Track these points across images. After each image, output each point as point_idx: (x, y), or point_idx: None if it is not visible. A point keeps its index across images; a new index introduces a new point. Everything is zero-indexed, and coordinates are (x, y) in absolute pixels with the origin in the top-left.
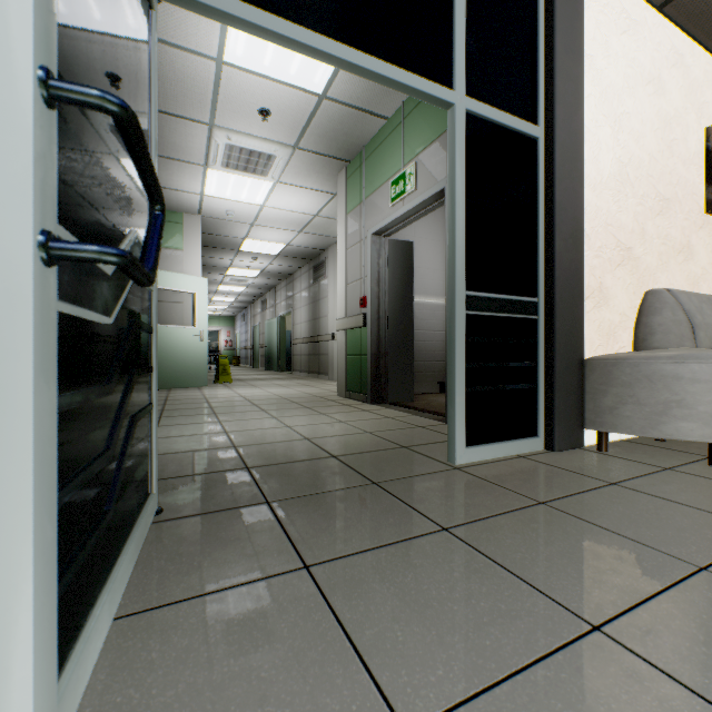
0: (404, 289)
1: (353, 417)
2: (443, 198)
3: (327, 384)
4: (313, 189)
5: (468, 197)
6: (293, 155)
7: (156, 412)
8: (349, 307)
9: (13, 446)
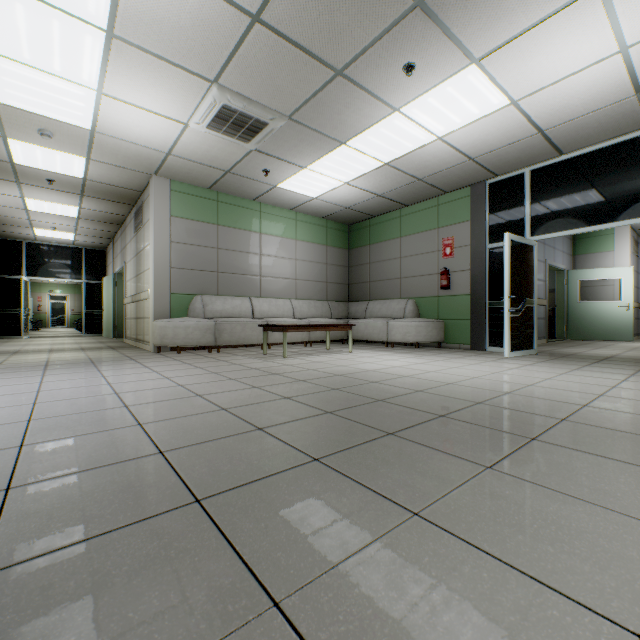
0: None
1: None
2: None
3: None
4: None
5: None
6: None
7: (535, 332)
8: None
9: (506, 327)
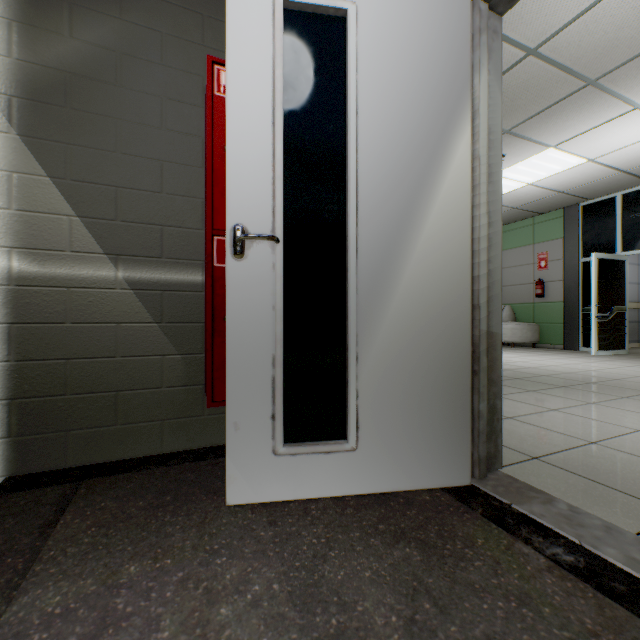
0: None
1: None
2: None
3: None
4: None
5: None
6: None
7: (626, 335)
8: None
9: (592, 331)
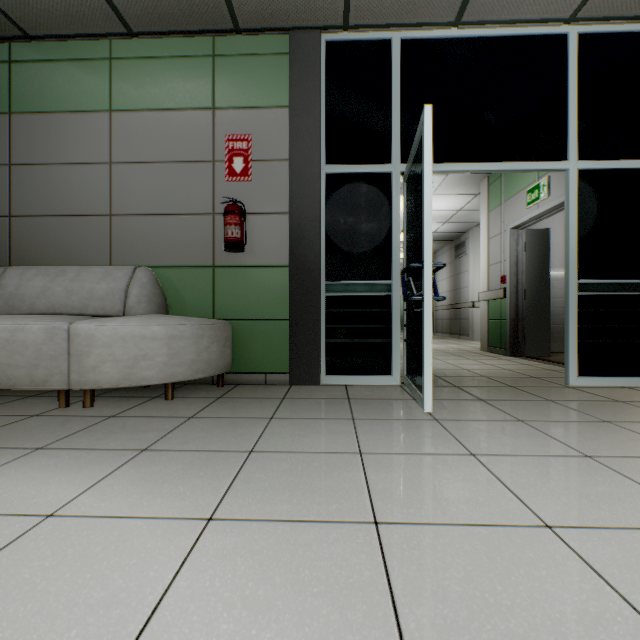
0: (539, 267)
1: (495, 362)
2: None
3: (468, 343)
4: (458, 194)
5: (580, 222)
6: (445, 178)
7: None
8: (490, 283)
9: (429, 338)
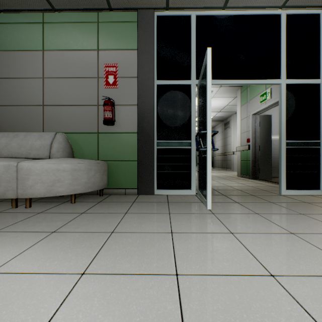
0: (266, 134)
1: (244, 182)
2: None
3: (231, 172)
4: (226, 97)
5: (287, 110)
6: (219, 89)
7: None
8: (242, 142)
9: (209, 170)
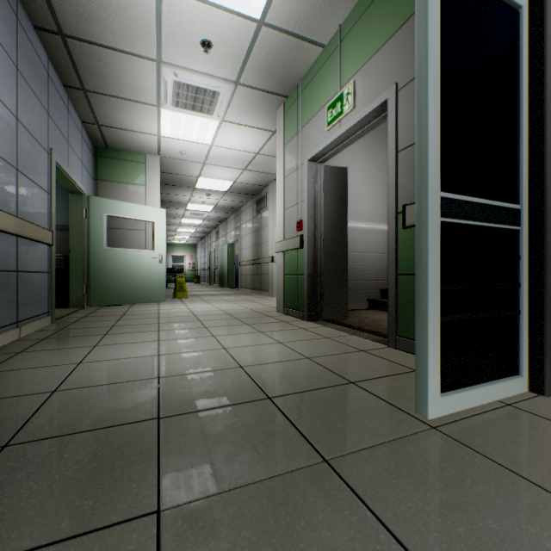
0: (338, 213)
1: (290, 337)
2: (383, 114)
3: (267, 299)
4: (254, 127)
5: (442, 71)
6: (235, 91)
7: None
8: (287, 231)
9: None
